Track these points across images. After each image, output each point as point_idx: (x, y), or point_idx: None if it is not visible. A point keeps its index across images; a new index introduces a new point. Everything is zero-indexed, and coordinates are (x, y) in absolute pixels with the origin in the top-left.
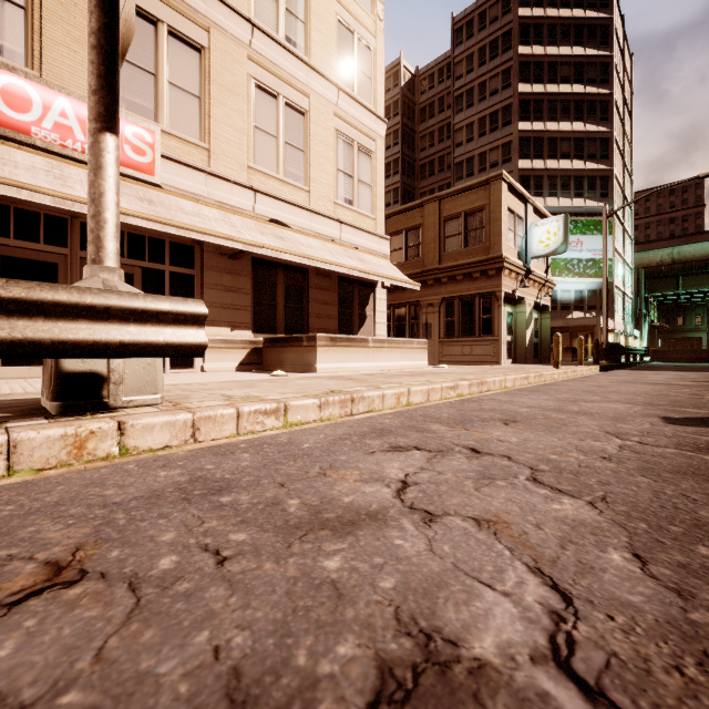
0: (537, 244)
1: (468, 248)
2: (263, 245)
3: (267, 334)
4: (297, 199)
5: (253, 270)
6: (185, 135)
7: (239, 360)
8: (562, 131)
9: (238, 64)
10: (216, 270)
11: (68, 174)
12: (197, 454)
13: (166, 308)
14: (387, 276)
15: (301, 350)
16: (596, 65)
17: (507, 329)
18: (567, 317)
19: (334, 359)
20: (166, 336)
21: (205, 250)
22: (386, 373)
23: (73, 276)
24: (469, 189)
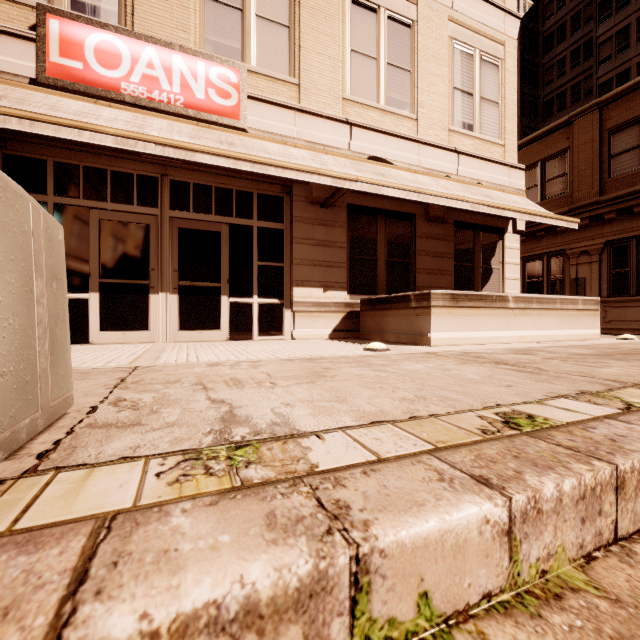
0: None
1: None
2: (357, 178)
3: (365, 294)
4: (401, 131)
5: (348, 220)
6: (273, 72)
7: (333, 326)
8: None
9: None
10: (306, 222)
11: (149, 124)
12: None
13: None
14: (528, 211)
15: (408, 313)
16: None
17: None
18: None
19: (455, 326)
20: None
21: (294, 200)
22: (548, 350)
23: (163, 237)
24: None
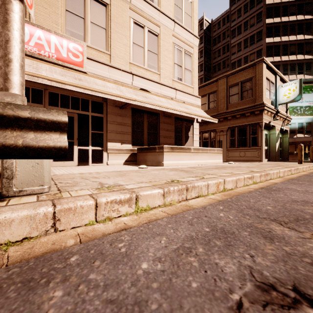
0: (282, 96)
1: (242, 100)
2: (135, 99)
3: (139, 146)
4: (154, 78)
5: (132, 114)
6: (98, 48)
7: (125, 159)
8: (290, 40)
9: (124, 12)
10: (113, 114)
11: (40, 67)
12: (3, 283)
13: (25, 115)
14: (200, 115)
15: (155, 154)
16: (311, 4)
17: (265, 143)
18: (294, 137)
19: (172, 159)
20: (26, 139)
21: (108, 104)
22: (201, 167)
23: None
24: (243, 69)
